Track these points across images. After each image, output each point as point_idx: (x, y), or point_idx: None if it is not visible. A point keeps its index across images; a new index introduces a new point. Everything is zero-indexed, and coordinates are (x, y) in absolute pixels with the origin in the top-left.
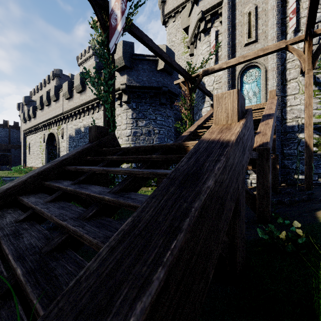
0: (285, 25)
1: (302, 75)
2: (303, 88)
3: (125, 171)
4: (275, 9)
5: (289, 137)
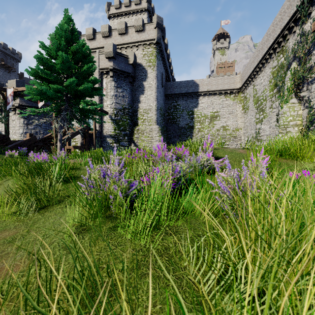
0: (103, 93)
1: (108, 115)
2: (108, 120)
3: (10, 143)
4: (98, 85)
5: (104, 140)
